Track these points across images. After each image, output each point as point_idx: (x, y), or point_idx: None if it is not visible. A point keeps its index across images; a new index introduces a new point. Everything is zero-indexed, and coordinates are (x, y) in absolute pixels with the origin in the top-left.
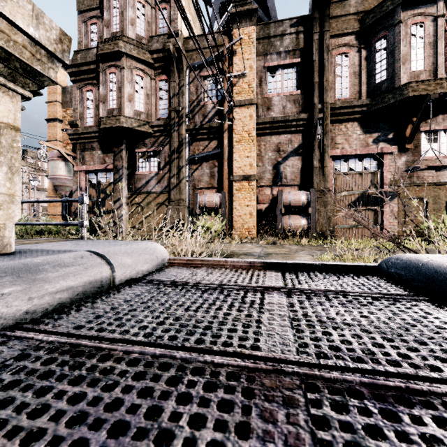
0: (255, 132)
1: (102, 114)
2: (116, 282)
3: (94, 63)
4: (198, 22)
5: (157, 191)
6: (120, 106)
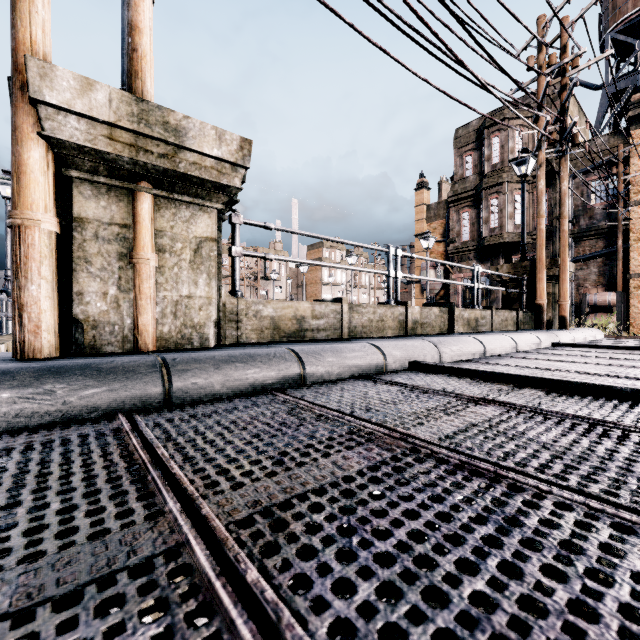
0: None
1: (484, 233)
2: (596, 338)
3: (472, 191)
4: (575, 109)
5: None
6: (501, 225)
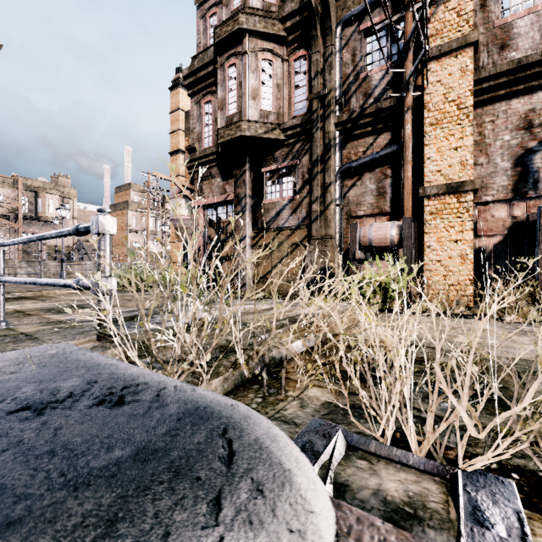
0: (473, 98)
1: (220, 126)
2: None
3: (212, 64)
4: None
5: (291, 225)
6: (241, 108)
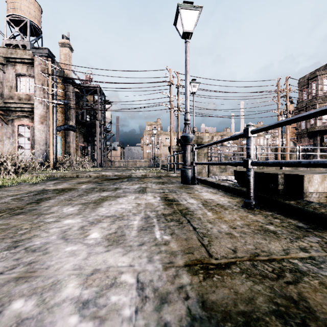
0: None
1: (308, 126)
2: None
3: (305, 107)
4: None
5: None
6: (315, 122)
